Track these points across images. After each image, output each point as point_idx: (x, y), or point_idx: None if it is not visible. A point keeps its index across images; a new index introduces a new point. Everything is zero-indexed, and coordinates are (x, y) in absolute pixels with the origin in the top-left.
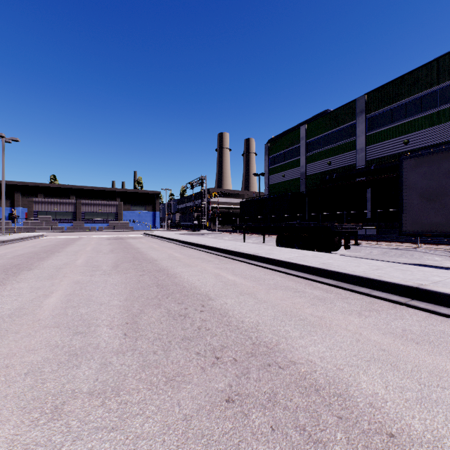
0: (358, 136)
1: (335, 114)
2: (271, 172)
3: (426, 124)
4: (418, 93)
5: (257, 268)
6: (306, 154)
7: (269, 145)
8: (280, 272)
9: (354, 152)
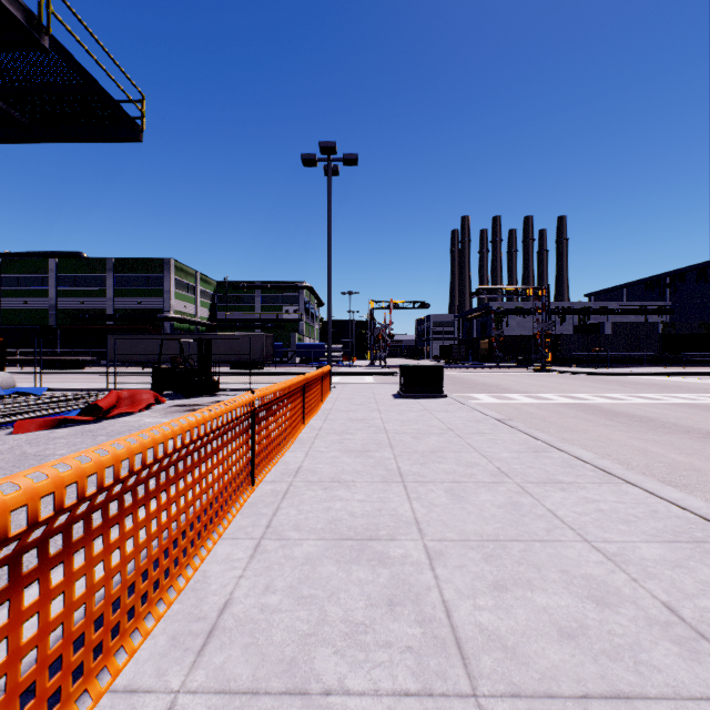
0: (108, 288)
1: (88, 262)
2: (6, 295)
3: (151, 294)
4: (147, 273)
5: (44, 376)
6: (57, 287)
7: (2, 261)
8: (56, 375)
9: (106, 299)
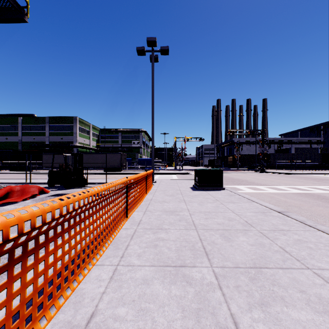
0: (46, 131)
1: (37, 118)
2: None
3: (67, 134)
4: (65, 124)
5: (8, 174)
6: (22, 131)
7: None
8: (15, 174)
9: (45, 137)
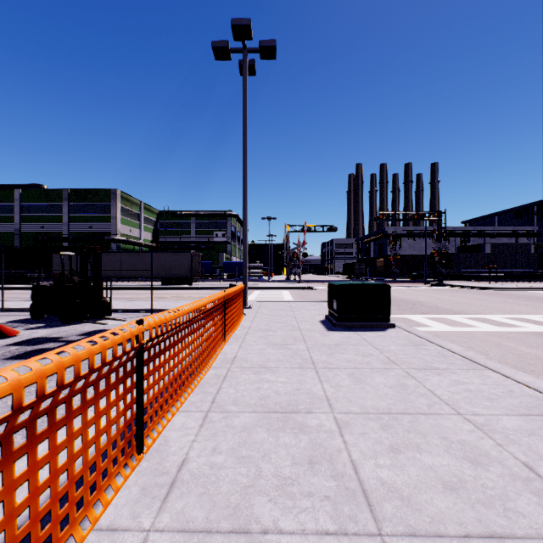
0: (64, 214)
1: (47, 192)
2: None
3: (100, 220)
4: (97, 202)
5: None
6: (21, 214)
7: None
8: None
9: (62, 224)
